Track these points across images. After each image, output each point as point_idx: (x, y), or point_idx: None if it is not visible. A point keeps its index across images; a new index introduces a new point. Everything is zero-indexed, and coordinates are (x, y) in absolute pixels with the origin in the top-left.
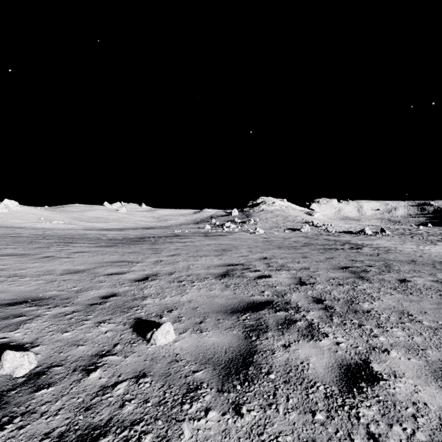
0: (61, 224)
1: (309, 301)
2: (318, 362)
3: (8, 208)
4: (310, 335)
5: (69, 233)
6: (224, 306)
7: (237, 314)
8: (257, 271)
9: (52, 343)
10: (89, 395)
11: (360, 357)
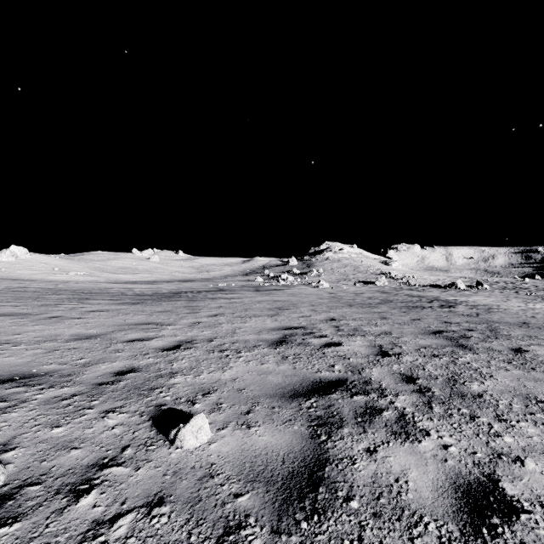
0: (79, 275)
1: (397, 380)
2: (420, 480)
3: (15, 256)
4: (404, 432)
5: (87, 287)
6: (280, 388)
7: (298, 399)
8: (323, 336)
9: (34, 445)
10: (72, 538)
11: (483, 470)
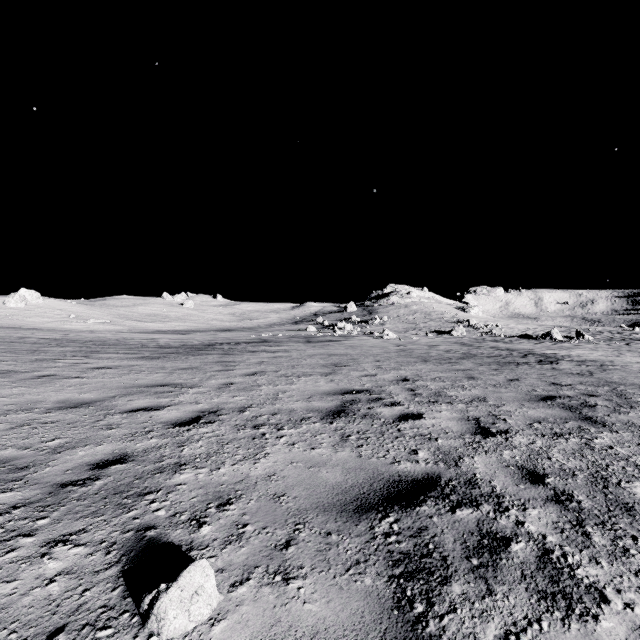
0: (99, 324)
1: (515, 477)
2: None
3: (25, 301)
4: (559, 594)
5: (102, 338)
6: (339, 492)
7: (369, 516)
8: (395, 404)
9: None
10: None
11: None
